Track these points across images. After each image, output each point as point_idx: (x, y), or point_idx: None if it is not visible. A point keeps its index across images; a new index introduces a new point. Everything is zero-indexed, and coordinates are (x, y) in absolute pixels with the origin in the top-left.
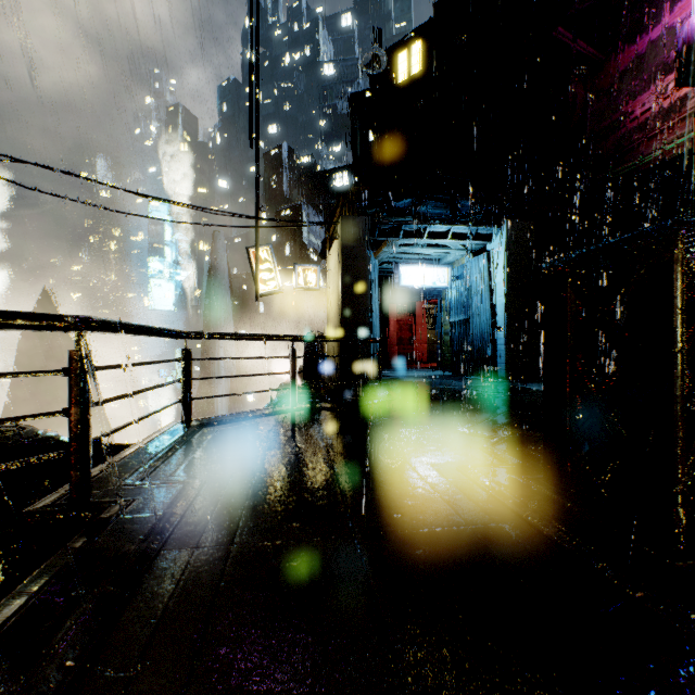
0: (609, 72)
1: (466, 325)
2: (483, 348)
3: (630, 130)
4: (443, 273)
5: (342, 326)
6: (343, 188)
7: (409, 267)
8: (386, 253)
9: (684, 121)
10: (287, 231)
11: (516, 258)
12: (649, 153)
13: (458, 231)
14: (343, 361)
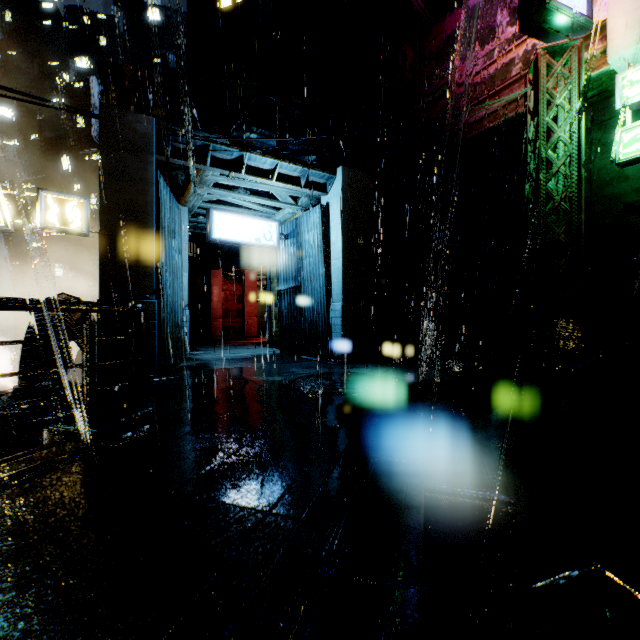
0: (438, 35)
1: (297, 293)
2: (316, 321)
3: (458, 96)
4: (270, 228)
5: (101, 286)
6: (109, 66)
7: (226, 215)
8: (197, 197)
9: (510, 87)
10: (93, 180)
11: (353, 215)
12: (477, 120)
13: (287, 173)
14: (103, 343)
